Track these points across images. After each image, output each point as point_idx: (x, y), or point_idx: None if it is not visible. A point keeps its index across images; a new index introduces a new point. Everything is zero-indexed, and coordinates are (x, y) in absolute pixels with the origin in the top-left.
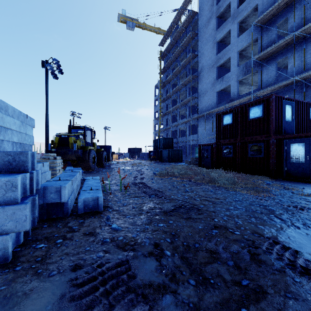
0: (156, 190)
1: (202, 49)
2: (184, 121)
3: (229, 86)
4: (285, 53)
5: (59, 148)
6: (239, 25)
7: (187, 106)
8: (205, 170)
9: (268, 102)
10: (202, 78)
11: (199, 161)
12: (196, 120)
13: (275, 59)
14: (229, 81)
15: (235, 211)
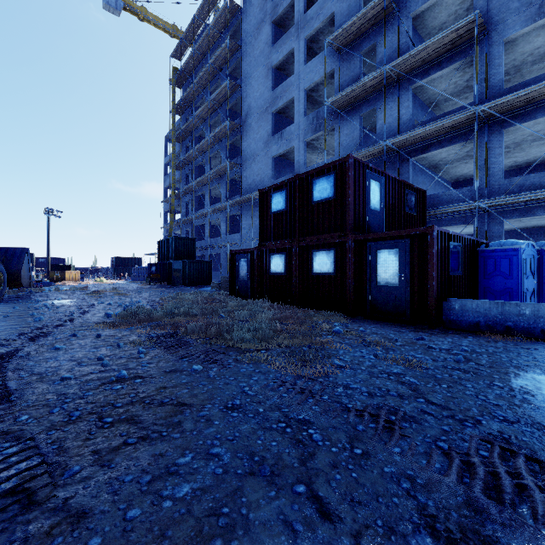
0: (1, 387)
1: (249, 76)
2: (217, 207)
3: (292, 149)
4: (372, 102)
5: None
6: (308, 44)
7: (224, 179)
8: (236, 302)
9: (344, 170)
10: (249, 130)
11: (231, 284)
12: (238, 207)
13: (360, 109)
14: (292, 140)
15: (182, 487)
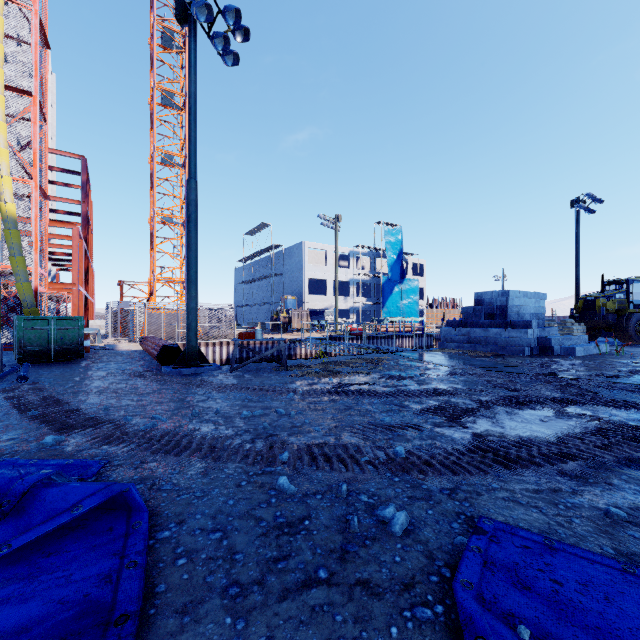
0: None
1: None
2: None
3: None
4: None
5: (582, 313)
6: None
7: None
8: None
9: None
10: None
11: None
12: None
13: None
14: None
15: None
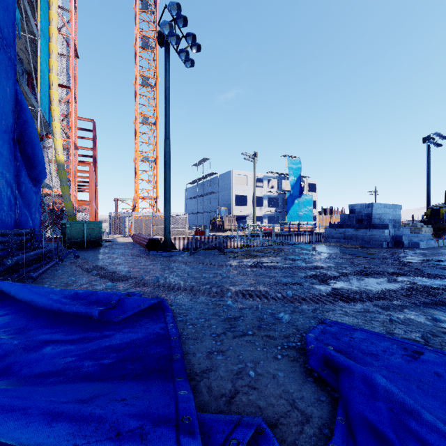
0: None
1: None
2: None
3: None
4: None
5: (430, 219)
6: None
7: None
8: None
9: None
10: None
11: None
12: None
13: None
14: None
15: None
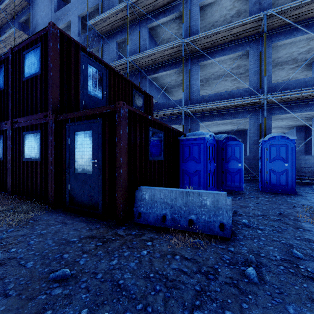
0: None
1: None
2: None
3: None
4: (124, 33)
5: None
6: None
7: None
8: None
9: (48, 41)
10: None
11: None
12: None
13: (116, 37)
14: None
15: None
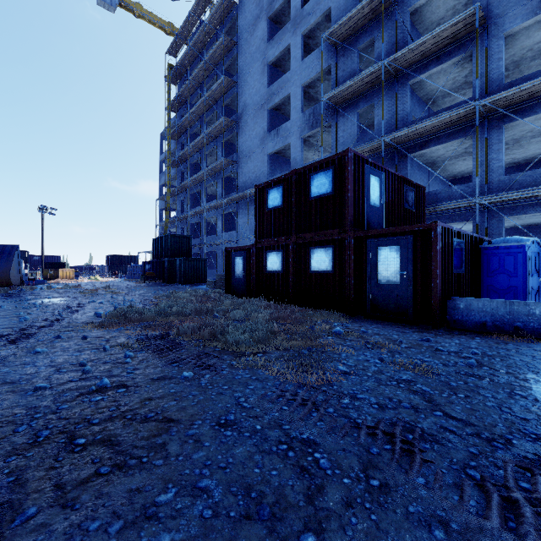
0: None
1: (245, 73)
2: (213, 204)
3: (288, 146)
4: (370, 98)
5: None
6: (304, 40)
7: (220, 177)
8: (231, 301)
9: (343, 164)
10: (245, 127)
11: (226, 282)
12: (234, 205)
13: (357, 105)
14: (288, 137)
15: (160, 539)
